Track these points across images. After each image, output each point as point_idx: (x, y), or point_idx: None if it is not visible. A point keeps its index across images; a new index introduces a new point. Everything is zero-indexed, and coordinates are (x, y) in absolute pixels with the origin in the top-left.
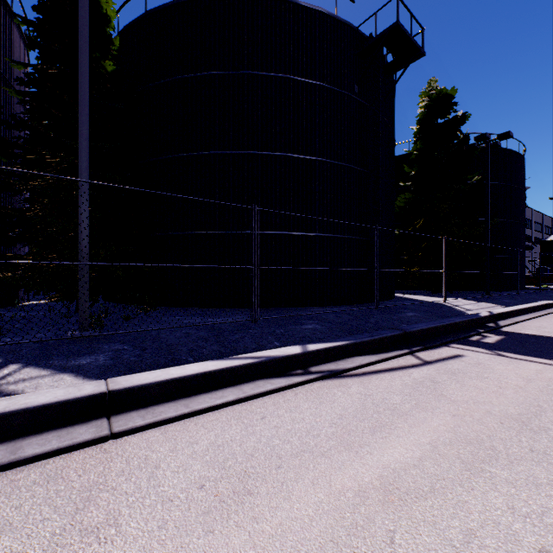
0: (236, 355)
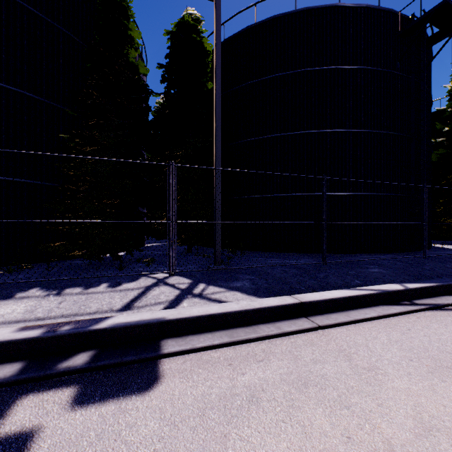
0: (332, 288)
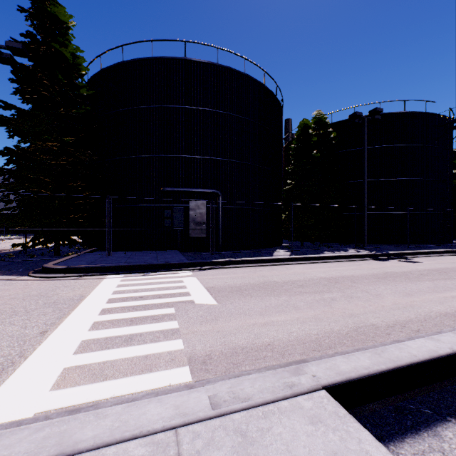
0: None
